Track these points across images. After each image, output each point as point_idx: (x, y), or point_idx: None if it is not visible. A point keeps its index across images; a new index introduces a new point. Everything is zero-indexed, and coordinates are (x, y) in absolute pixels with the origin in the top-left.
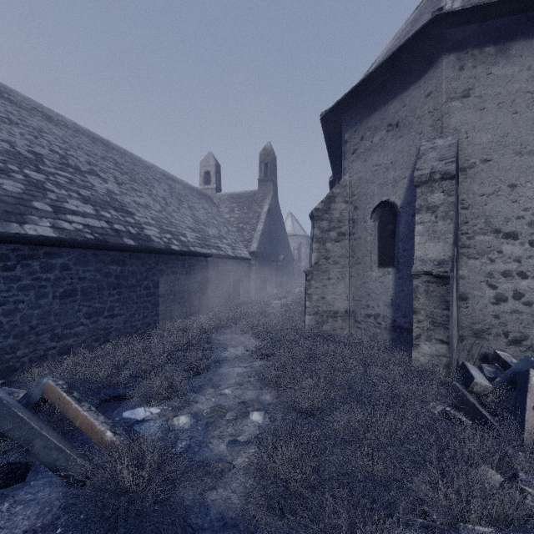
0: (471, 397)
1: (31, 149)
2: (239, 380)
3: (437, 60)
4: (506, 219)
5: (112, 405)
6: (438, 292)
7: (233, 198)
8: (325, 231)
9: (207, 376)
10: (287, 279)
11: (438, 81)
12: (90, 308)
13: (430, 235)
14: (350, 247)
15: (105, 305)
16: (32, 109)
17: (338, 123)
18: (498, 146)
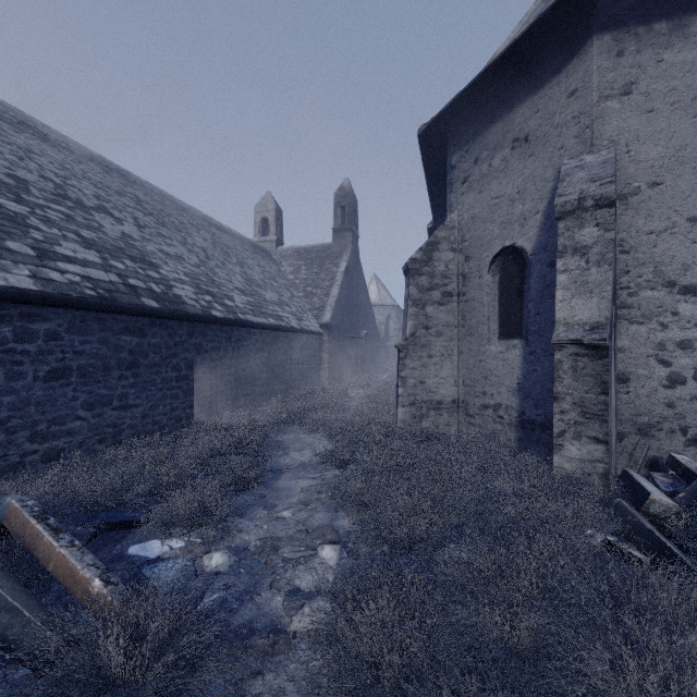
0: (646, 521)
1: (11, 173)
2: (304, 497)
3: (585, 43)
4: (683, 266)
5: (114, 535)
6: (591, 369)
7: (299, 254)
8: (425, 290)
9: (258, 492)
10: (371, 363)
11: (586, 73)
12: (91, 395)
13: (578, 288)
14: (459, 312)
15: (114, 392)
16: (18, 123)
17: (442, 144)
18: (673, 163)
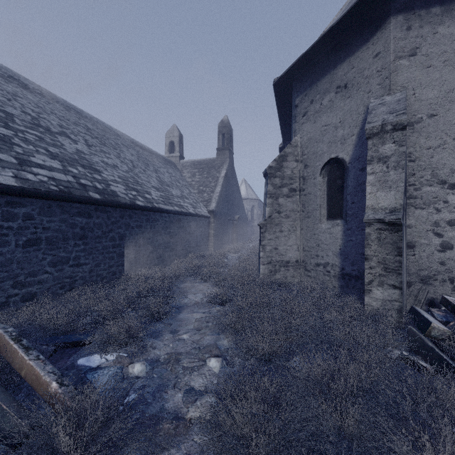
0: (429, 341)
1: (2, 109)
2: (197, 325)
3: (385, 21)
4: (451, 170)
5: (69, 351)
6: (390, 239)
7: (194, 165)
8: (278, 187)
9: (166, 322)
10: (242, 236)
11: (386, 41)
12: (55, 257)
13: (381, 185)
14: (300, 202)
15: (70, 255)
16: (8, 77)
17: (289, 91)
18: (444, 101)
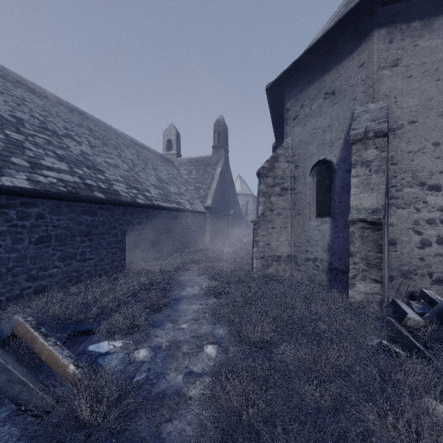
0: (405, 331)
1: (13, 114)
2: (195, 315)
3: (369, 34)
4: (430, 173)
5: (79, 339)
6: (372, 237)
7: (191, 162)
8: (270, 186)
9: (167, 313)
10: (236, 231)
11: (370, 52)
12: (63, 252)
13: (364, 187)
14: (291, 200)
15: (77, 250)
16: (16, 82)
17: (281, 95)
18: (423, 109)
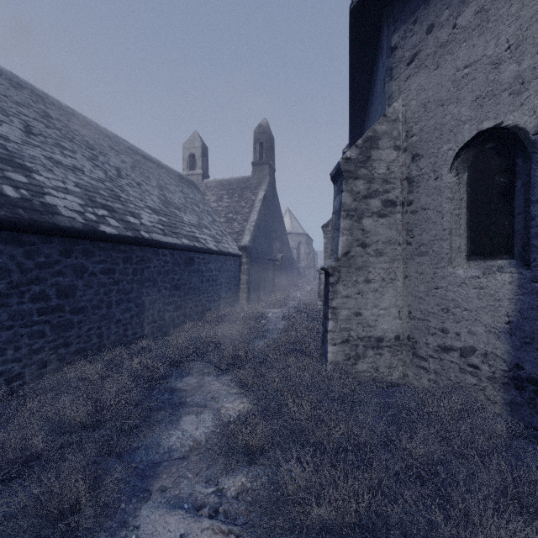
0: None
1: None
2: None
3: None
4: None
5: None
6: None
7: (222, 185)
8: (362, 198)
9: None
10: (286, 282)
11: None
12: None
13: None
14: (402, 226)
15: None
16: None
17: (374, 32)
18: None
